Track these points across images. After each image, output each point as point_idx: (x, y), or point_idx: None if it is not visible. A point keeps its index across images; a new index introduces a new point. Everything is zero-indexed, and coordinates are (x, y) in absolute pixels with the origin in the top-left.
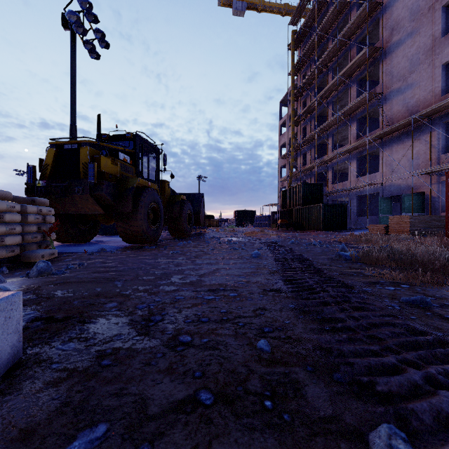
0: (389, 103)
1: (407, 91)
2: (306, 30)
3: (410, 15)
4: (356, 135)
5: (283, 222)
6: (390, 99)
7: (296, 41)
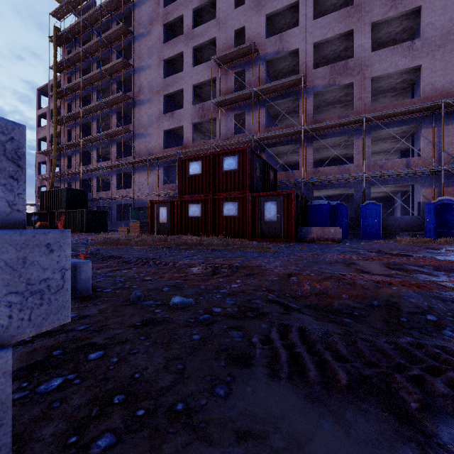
0: (138, 141)
1: (147, 137)
2: (72, 36)
3: (149, 88)
4: (116, 155)
5: (43, 224)
6: (138, 138)
7: (60, 38)
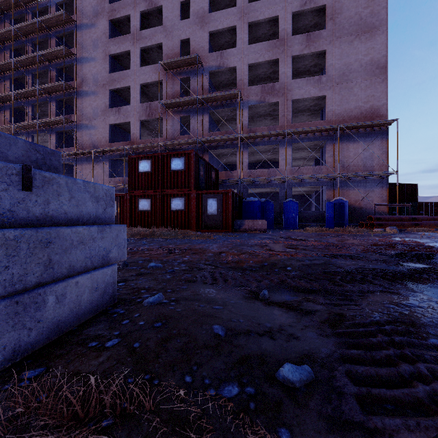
0: (81, 132)
1: (92, 130)
2: None
3: (94, 80)
4: (55, 145)
5: None
6: (81, 130)
7: None
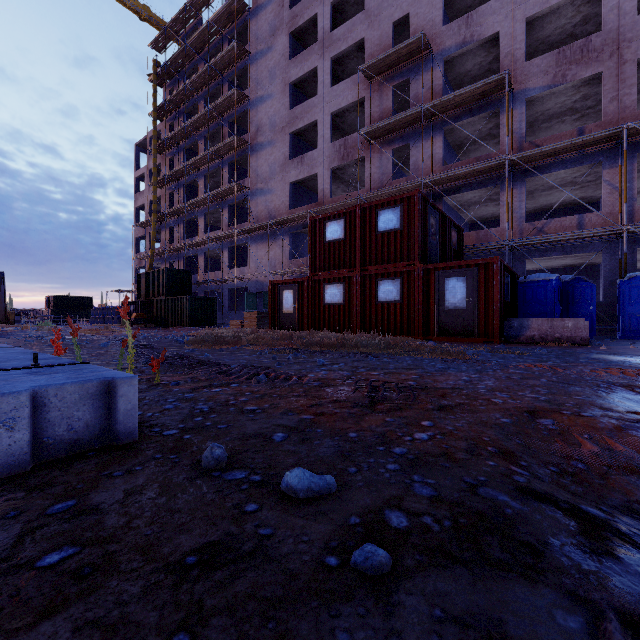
0: (255, 200)
1: (268, 195)
2: (174, 70)
3: (270, 125)
4: (228, 223)
5: (139, 316)
6: (256, 197)
7: (160, 75)
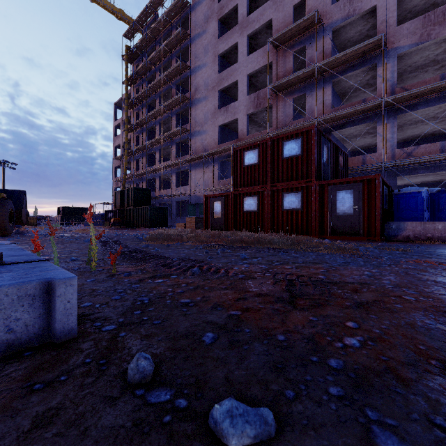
0: (194, 139)
1: (203, 135)
2: (139, 51)
3: (205, 85)
4: (175, 155)
5: (116, 220)
6: (195, 136)
7: (130, 55)
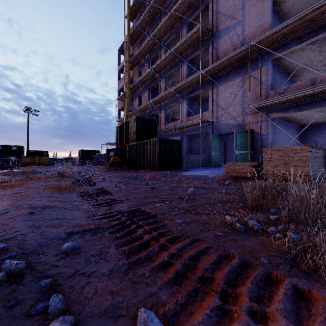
0: (218, 42)
1: (235, 28)
2: None
3: None
4: (186, 76)
5: (115, 159)
6: (219, 38)
7: None
